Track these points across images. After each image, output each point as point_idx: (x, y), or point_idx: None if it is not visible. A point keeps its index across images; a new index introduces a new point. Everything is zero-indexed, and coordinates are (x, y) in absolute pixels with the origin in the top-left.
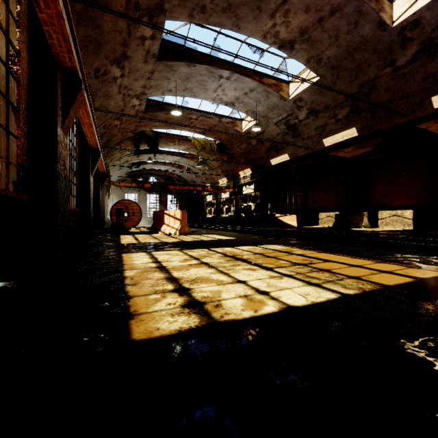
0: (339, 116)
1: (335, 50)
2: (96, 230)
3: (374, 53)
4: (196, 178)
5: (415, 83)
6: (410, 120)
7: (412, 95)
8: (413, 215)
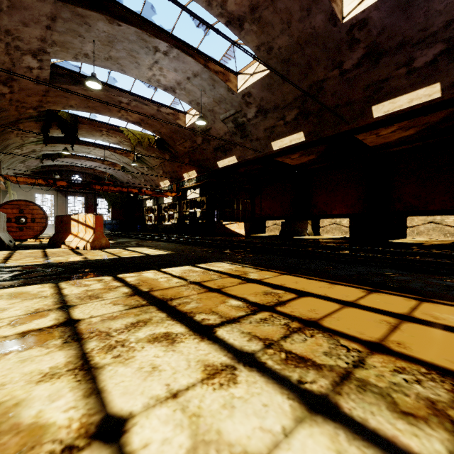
0: (287, 118)
1: (287, 39)
2: None
3: (323, 50)
4: (133, 180)
5: (358, 90)
6: (351, 129)
7: (355, 102)
8: (349, 224)
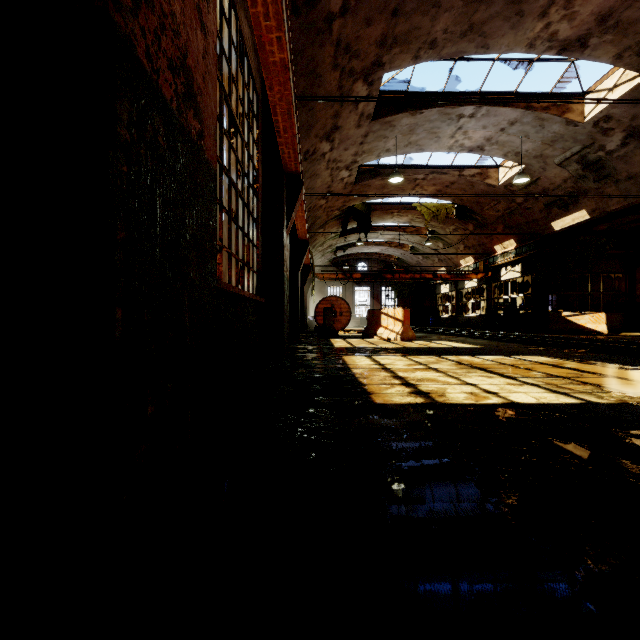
0: None
1: None
2: (301, 333)
3: None
4: (423, 261)
5: None
6: None
7: None
8: None
